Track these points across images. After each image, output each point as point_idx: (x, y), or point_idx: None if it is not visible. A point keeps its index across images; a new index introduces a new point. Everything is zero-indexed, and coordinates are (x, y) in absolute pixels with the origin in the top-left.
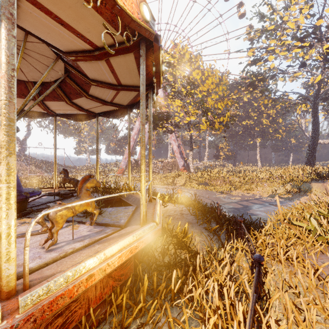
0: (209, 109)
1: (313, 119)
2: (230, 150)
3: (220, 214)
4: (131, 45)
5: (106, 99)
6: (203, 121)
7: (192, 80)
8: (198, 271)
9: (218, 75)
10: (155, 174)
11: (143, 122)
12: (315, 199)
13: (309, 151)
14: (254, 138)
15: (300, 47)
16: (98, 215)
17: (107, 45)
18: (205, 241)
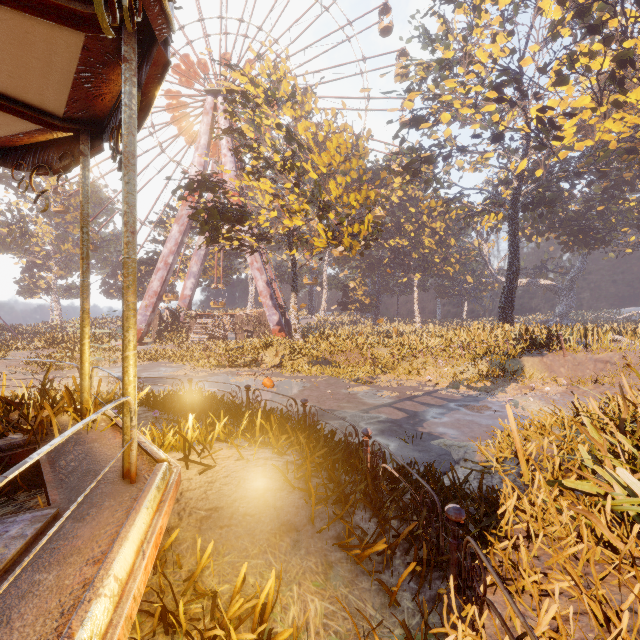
0: (332, 206)
1: (510, 240)
2: (367, 293)
3: (377, 468)
4: None
5: None
6: (319, 228)
7: (297, 139)
8: None
9: (349, 136)
10: (217, 341)
11: None
12: (598, 411)
13: (504, 298)
14: (410, 271)
15: (499, 100)
16: None
17: None
18: (345, 614)
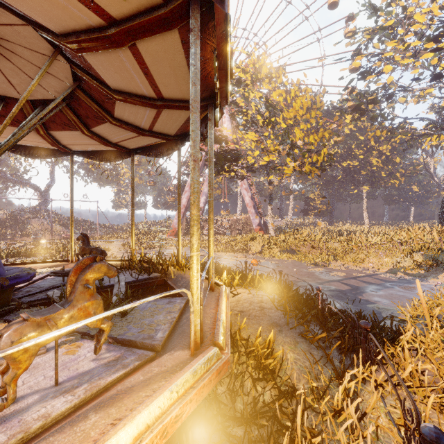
0: (296, 145)
1: None
2: (324, 202)
3: (324, 307)
4: (173, 11)
5: (141, 126)
6: (288, 161)
7: (272, 104)
8: (299, 438)
9: (309, 95)
10: (220, 235)
11: (194, 155)
12: None
13: None
14: (360, 185)
15: (435, 50)
16: (121, 317)
17: (130, 14)
18: (304, 360)
